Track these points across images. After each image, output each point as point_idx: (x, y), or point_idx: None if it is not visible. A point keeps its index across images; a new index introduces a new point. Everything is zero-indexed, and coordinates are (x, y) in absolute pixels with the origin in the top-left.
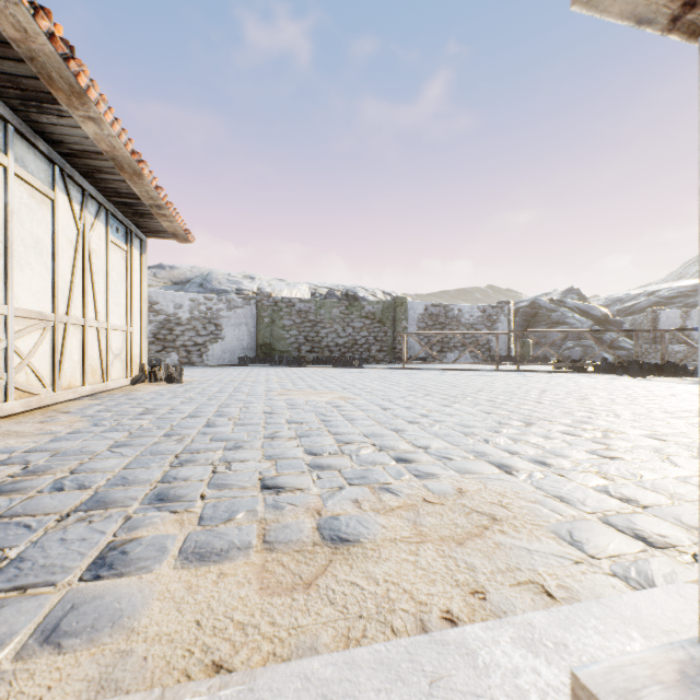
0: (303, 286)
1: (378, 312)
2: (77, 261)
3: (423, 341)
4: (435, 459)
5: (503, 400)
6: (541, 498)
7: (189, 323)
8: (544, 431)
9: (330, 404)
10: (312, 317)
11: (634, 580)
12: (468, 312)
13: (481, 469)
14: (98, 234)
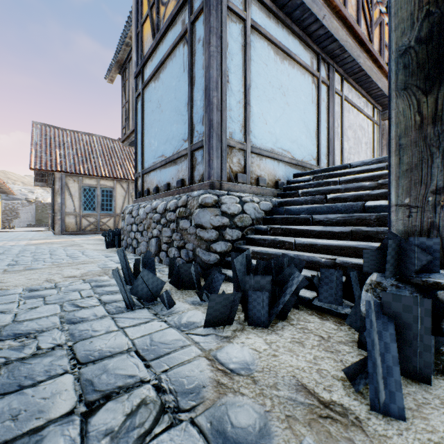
0: None
1: None
2: None
3: None
4: None
5: None
6: None
7: (4, 212)
8: None
9: None
10: None
11: None
12: None
13: None
14: None
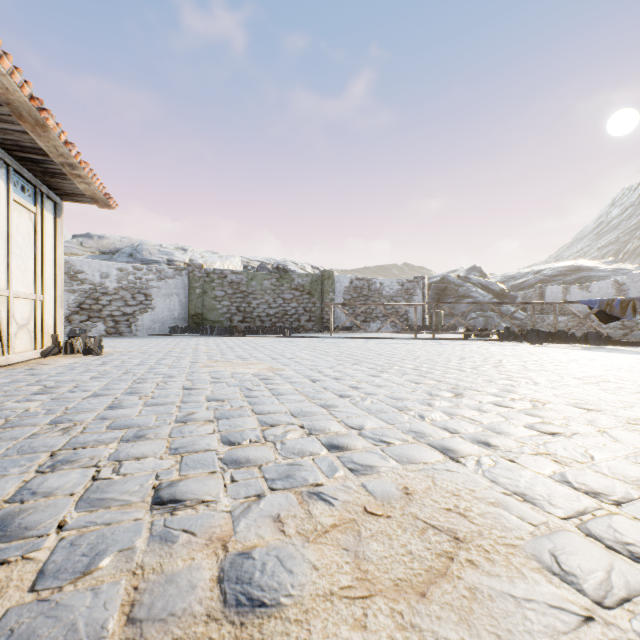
0: (235, 258)
1: (308, 284)
2: None
3: (349, 312)
4: (372, 445)
5: (428, 369)
6: (502, 497)
7: (117, 292)
8: (475, 403)
9: (258, 376)
10: (244, 288)
11: None
12: (389, 285)
13: (425, 456)
14: None
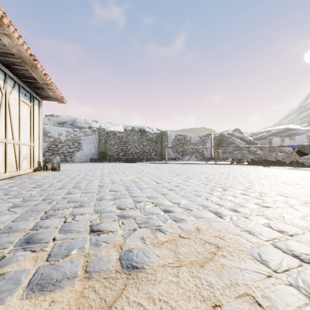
0: (120, 125)
1: (154, 138)
2: (1, 110)
3: (174, 151)
4: (183, 210)
5: (211, 178)
6: (239, 232)
7: (65, 142)
8: (232, 193)
9: (132, 180)
10: (124, 140)
11: (303, 288)
12: (194, 138)
13: (207, 215)
14: (14, 96)
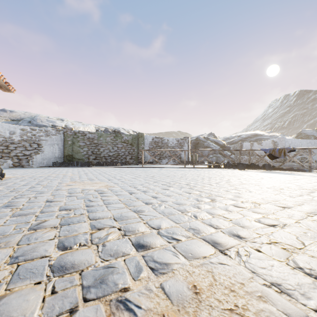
0: (92, 125)
1: (130, 140)
2: None
3: (152, 154)
4: (167, 242)
5: (194, 184)
6: (265, 289)
7: (20, 142)
8: (223, 205)
9: (97, 191)
10: (96, 141)
11: None
12: (171, 141)
13: (203, 251)
14: None
